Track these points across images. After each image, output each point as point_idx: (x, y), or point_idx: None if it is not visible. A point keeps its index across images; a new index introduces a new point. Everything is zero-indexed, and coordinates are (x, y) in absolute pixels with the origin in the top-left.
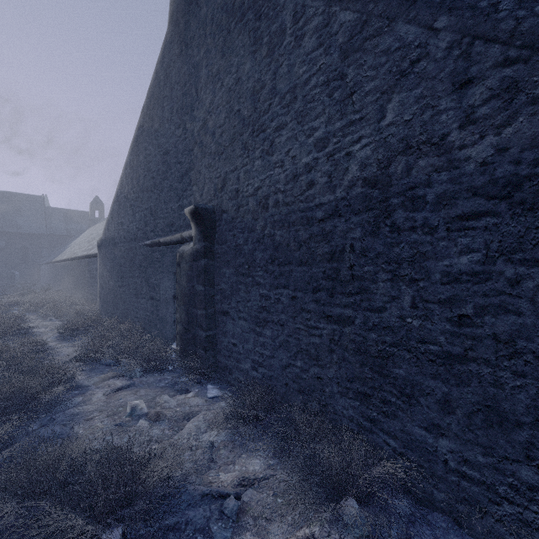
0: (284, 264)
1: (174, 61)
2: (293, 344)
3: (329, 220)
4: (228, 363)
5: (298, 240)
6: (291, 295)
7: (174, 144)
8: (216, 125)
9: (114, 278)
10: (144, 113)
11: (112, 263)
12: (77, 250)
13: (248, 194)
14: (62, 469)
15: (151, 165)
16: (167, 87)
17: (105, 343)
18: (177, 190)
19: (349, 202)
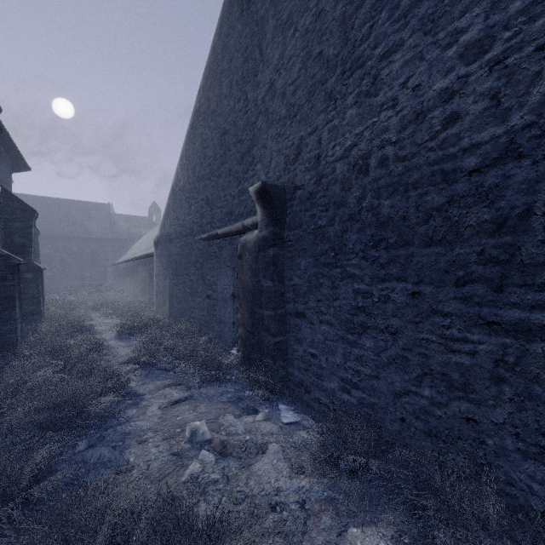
0: (397, 246)
1: (234, 27)
2: (415, 363)
3: (493, 167)
4: (304, 378)
5: (425, 208)
6: (411, 290)
7: (234, 121)
8: (287, 82)
9: (169, 276)
10: (200, 95)
11: (168, 260)
12: (137, 251)
13: (335, 158)
14: (101, 539)
15: (207, 151)
16: (225, 59)
17: (161, 344)
18: (236, 173)
19: (543, 129)
